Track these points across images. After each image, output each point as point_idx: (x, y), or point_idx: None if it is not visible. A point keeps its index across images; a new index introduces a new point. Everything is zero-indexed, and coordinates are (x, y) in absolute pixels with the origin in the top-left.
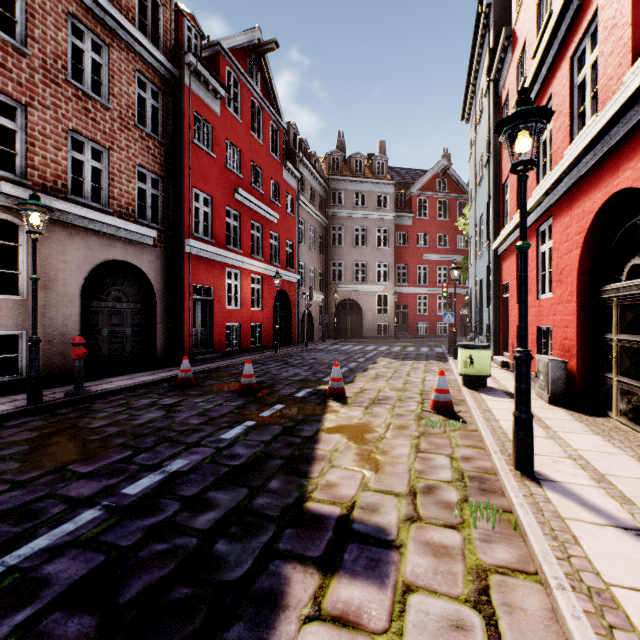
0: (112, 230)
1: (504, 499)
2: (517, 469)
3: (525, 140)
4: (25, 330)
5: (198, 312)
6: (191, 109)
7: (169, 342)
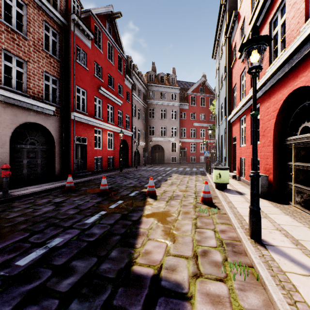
0: (29, 106)
1: (247, 258)
2: (252, 238)
3: (256, 55)
4: None
5: (79, 151)
6: (75, 43)
7: (62, 166)
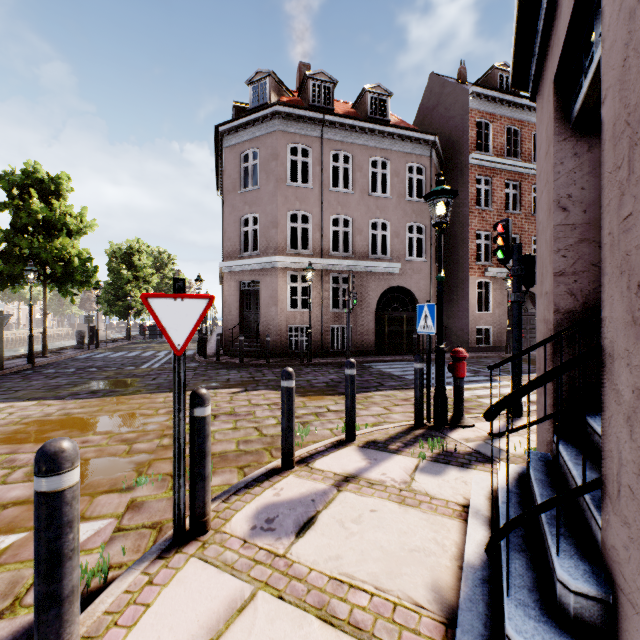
0: None
1: None
2: None
3: None
4: (491, 326)
5: None
6: None
7: None
